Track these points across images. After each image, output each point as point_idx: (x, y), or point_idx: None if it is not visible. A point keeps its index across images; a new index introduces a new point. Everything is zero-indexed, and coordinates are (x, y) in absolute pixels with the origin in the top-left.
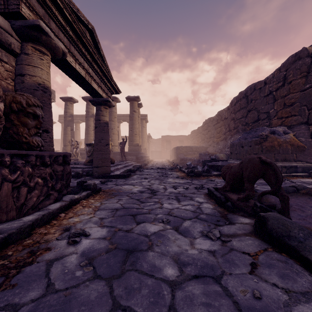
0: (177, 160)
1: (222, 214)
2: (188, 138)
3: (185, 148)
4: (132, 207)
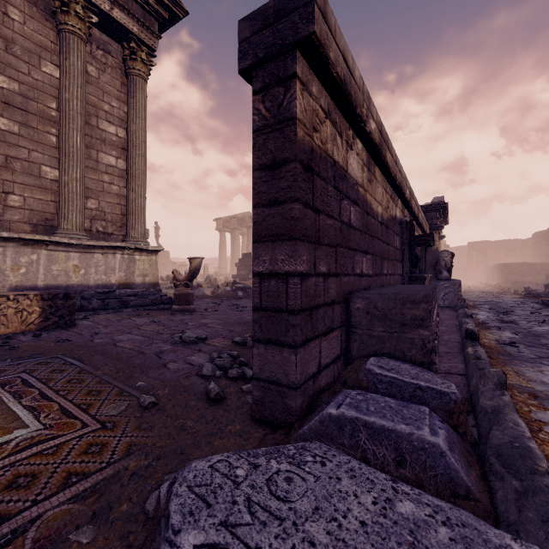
0: (505, 284)
1: (545, 307)
2: (526, 244)
3: (521, 266)
4: (491, 304)
